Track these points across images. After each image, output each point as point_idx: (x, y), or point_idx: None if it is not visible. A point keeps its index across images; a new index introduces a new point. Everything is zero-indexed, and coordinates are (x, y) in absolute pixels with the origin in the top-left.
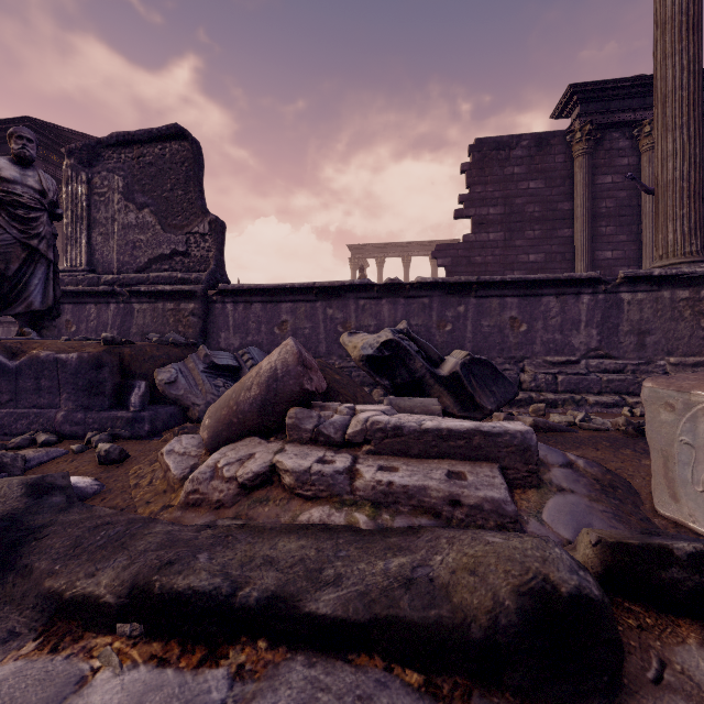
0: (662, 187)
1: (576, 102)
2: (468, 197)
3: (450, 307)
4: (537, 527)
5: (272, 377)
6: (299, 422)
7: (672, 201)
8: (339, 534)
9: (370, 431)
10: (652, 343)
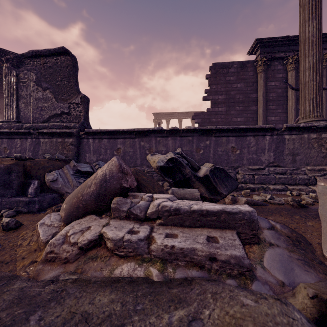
0: (303, 84)
1: (259, 47)
2: (209, 90)
3: (202, 141)
4: (262, 272)
5: (103, 180)
6: (119, 206)
7: (308, 91)
8: (139, 286)
9: (160, 212)
10: (299, 159)
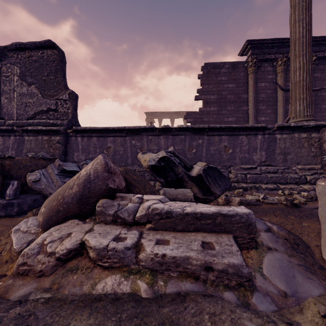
0: (294, 84)
1: (249, 48)
2: (201, 90)
3: (194, 140)
4: (262, 281)
5: (87, 180)
6: (105, 210)
7: (298, 91)
8: (124, 305)
9: (151, 215)
10: (290, 159)
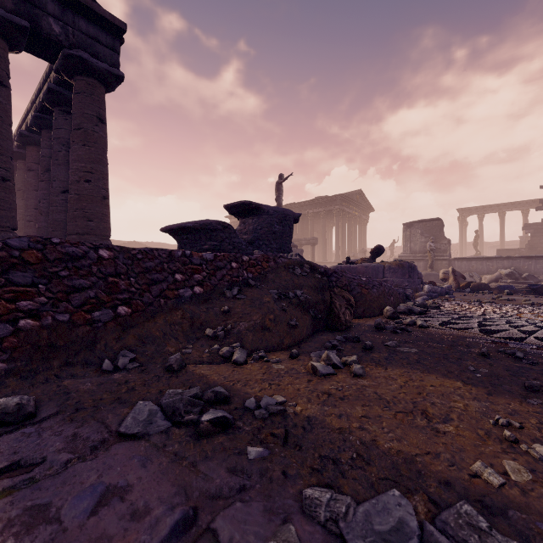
0: None
1: None
2: None
3: (526, 262)
4: None
5: (496, 276)
6: (501, 281)
7: None
8: None
9: (511, 282)
10: None
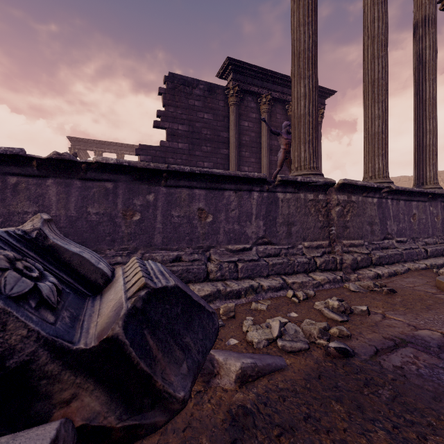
0: (298, 118)
1: (231, 71)
2: (164, 113)
3: (138, 194)
4: None
5: None
6: None
7: (304, 129)
8: None
9: None
10: (295, 232)
